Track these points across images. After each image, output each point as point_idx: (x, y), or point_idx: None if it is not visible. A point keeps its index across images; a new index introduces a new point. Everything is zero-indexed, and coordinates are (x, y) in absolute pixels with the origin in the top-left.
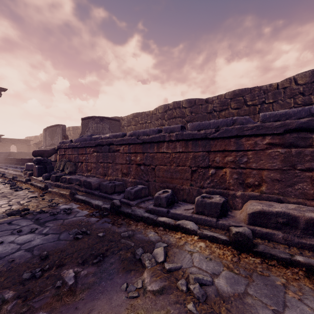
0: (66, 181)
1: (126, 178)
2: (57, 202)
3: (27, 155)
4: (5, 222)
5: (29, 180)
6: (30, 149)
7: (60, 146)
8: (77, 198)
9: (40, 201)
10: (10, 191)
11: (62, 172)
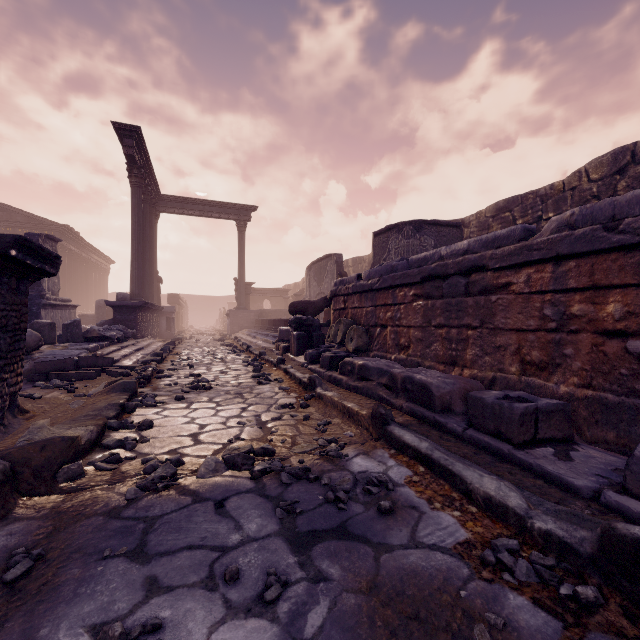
0: (355, 372)
1: (544, 382)
2: (339, 436)
3: (283, 315)
4: (212, 498)
5: (282, 361)
6: (287, 305)
7: (335, 291)
8: (397, 438)
9: (300, 425)
10: (250, 383)
11: (339, 348)
